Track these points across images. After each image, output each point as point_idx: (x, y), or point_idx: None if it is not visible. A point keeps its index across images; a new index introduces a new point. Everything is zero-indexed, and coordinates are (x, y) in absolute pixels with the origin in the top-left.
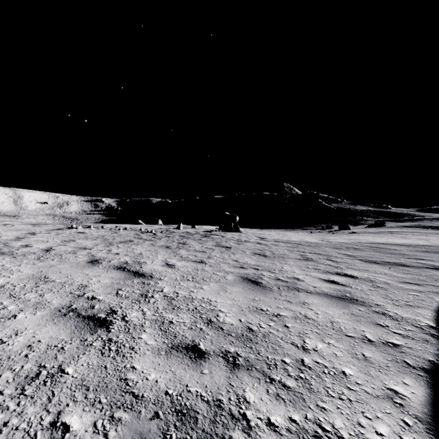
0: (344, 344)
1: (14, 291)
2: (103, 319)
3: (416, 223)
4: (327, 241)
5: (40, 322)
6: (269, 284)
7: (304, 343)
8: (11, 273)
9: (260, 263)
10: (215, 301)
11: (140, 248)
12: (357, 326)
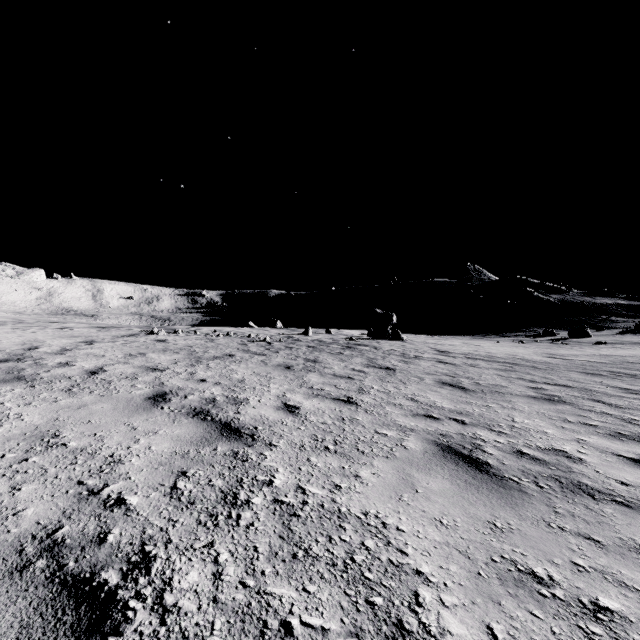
0: None
1: None
2: (105, 599)
3: None
4: (562, 358)
5: None
6: (508, 468)
7: None
8: (1, 422)
9: (461, 405)
10: (396, 528)
11: (244, 370)
12: None
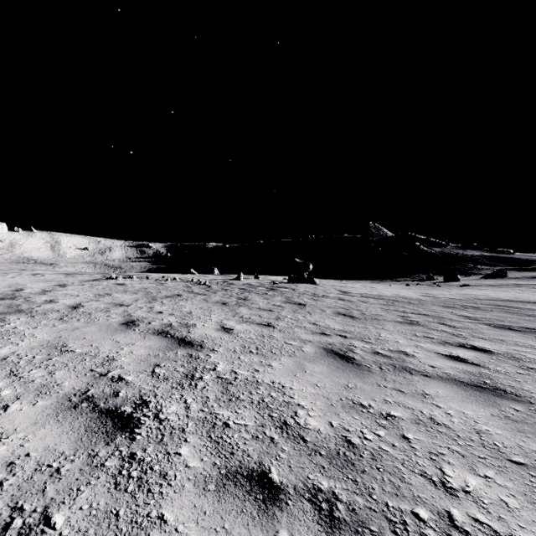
0: (514, 480)
1: (17, 366)
2: (127, 417)
3: None
4: (432, 296)
5: (38, 418)
6: (366, 360)
7: (443, 476)
8: (21, 338)
9: (347, 327)
10: (290, 388)
11: (190, 305)
12: (522, 441)
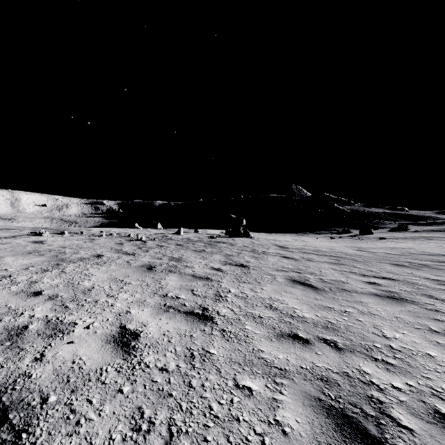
0: None
1: None
2: None
3: (443, 227)
4: (367, 251)
5: None
6: None
7: None
8: None
9: (321, 313)
10: None
11: (101, 273)
12: None
